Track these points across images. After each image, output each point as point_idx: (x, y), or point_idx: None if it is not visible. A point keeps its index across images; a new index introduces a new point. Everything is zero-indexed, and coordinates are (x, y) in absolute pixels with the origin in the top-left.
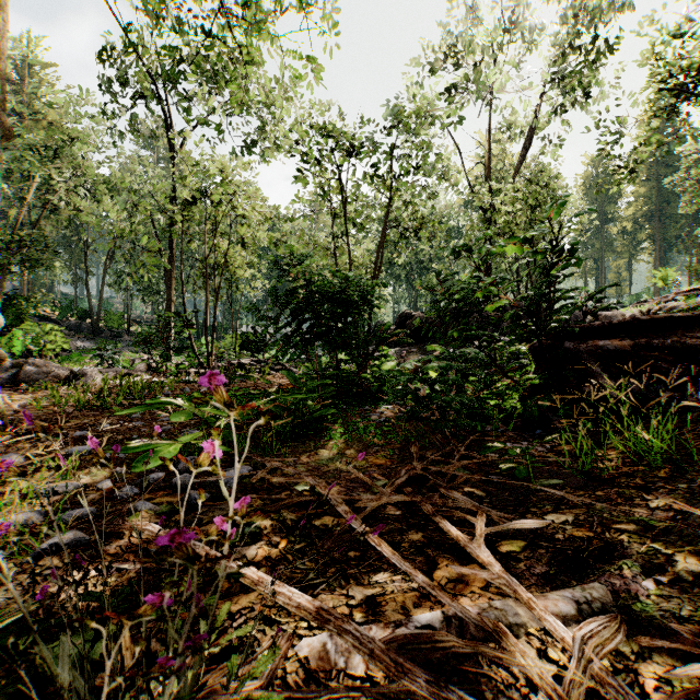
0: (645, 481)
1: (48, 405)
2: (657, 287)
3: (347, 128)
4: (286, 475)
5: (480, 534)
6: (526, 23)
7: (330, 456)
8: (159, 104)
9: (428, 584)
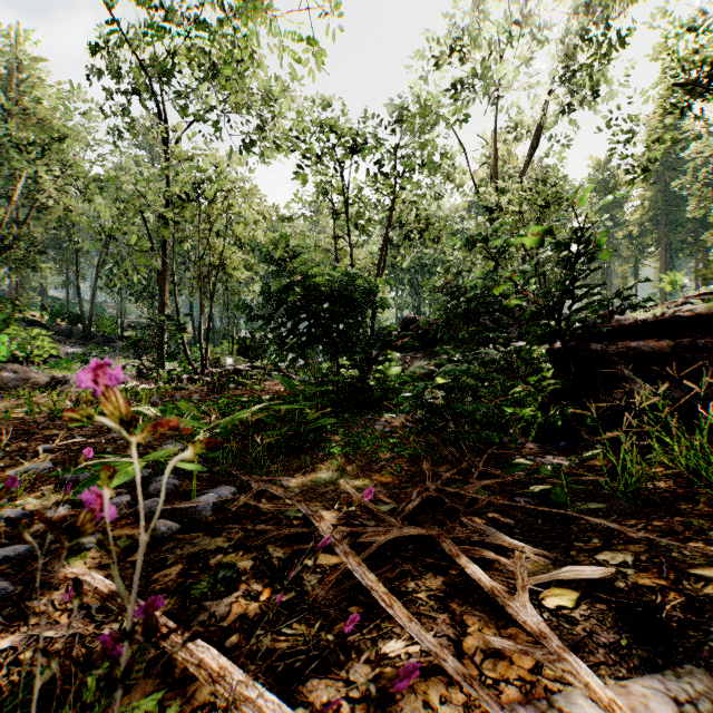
0: (712, 508)
1: (21, 414)
2: (664, 292)
3: (348, 121)
4: (276, 497)
5: (523, 586)
6: (534, 17)
7: (329, 473)
8: (151, 97)
9: (462, 675)
